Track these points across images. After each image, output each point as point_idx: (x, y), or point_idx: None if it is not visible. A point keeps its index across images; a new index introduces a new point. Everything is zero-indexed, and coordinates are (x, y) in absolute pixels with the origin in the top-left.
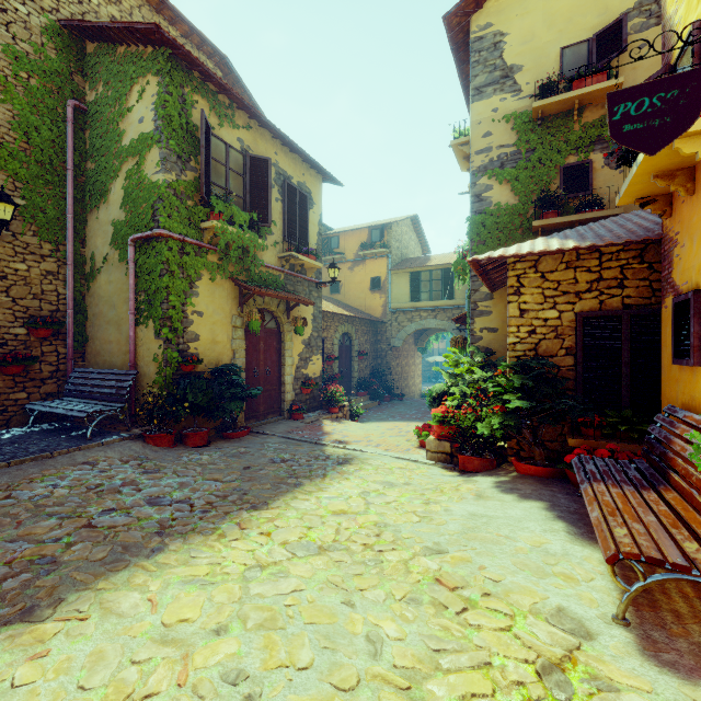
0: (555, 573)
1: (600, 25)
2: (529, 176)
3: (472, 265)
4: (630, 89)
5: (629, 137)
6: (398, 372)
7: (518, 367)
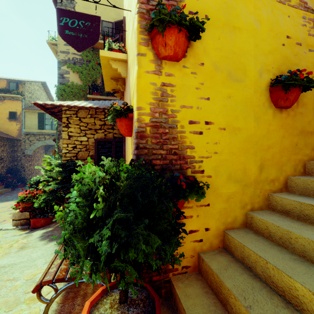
0: (26, 299)
1: (117, 19)
2: (88, 73)
3: (38, 107)
4: (68, 11)
5: (68, 37)
6: (31, 169)
7: (61, 166)
